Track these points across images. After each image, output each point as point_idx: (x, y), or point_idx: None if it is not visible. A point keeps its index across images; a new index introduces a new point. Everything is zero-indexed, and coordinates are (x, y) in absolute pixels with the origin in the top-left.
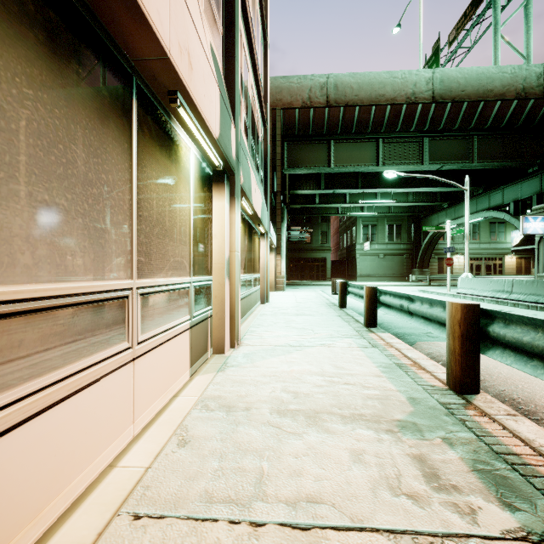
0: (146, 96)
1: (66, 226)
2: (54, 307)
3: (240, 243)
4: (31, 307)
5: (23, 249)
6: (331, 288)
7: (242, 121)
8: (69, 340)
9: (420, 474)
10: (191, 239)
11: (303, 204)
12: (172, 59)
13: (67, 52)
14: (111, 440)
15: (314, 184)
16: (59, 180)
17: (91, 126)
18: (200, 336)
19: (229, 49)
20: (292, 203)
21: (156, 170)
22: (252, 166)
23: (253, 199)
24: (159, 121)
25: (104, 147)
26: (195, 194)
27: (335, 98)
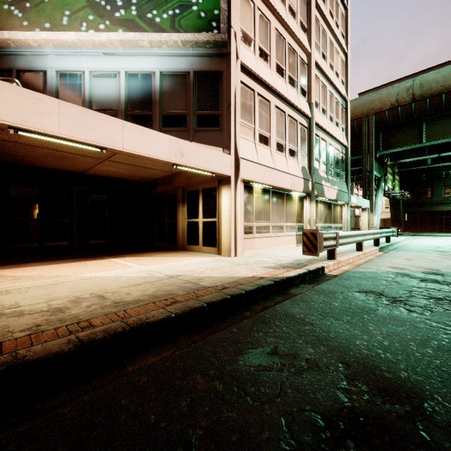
0: (286, 193)
1: (278, 217)
2: (277, 226)
3: (321, 212)
4: (275, 226)
5: (275, 220)
6: (431, 237)
7: (320, 167)
8: (278, 230)
9: (324, 252)
10: (296, 215)
11: (412, 167)
12: (290, 189)
13: (278, 197)
14: (282, 246)
15: (416, 153)
16: (277, 212)
17: (280, 204)
18: (299, 238)
19: (309, 158)
20: (402, 167)
21: (288, 204)
22: (329, 179)
23: (326, 195)
24: (289, 195)
25: (281, 206)
26: (297, 204)
27: (420, 94)
